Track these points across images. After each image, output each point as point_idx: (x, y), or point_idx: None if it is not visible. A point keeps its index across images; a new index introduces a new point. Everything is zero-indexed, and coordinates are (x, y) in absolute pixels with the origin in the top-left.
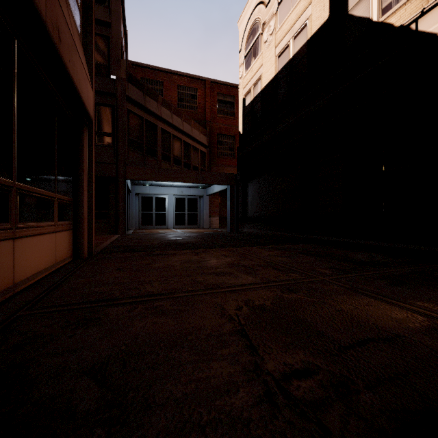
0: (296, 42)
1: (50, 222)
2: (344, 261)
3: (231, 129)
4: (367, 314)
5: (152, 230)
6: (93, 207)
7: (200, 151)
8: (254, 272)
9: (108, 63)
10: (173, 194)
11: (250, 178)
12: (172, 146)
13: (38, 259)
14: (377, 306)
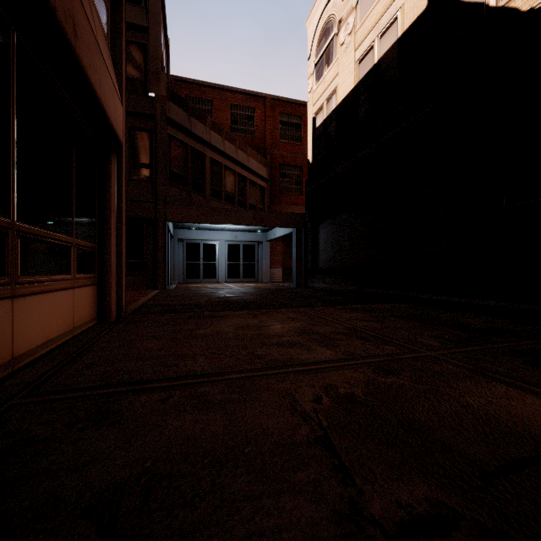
0: (383, 42)
1: (65, 274)
2: (454, 328)
3: (297, 158)
4: (509, 413)
5: (199, 284)
6: (123, 256)
7: (258, 186)
8: (333, 343)
9: (145, 77)
10: (225, 240)
11: (322, 219)
12: (224, 180)
13: (49, 324)
14: (521, 400)
